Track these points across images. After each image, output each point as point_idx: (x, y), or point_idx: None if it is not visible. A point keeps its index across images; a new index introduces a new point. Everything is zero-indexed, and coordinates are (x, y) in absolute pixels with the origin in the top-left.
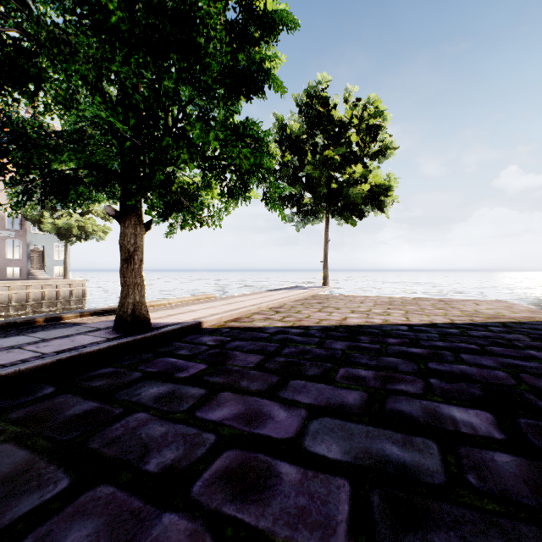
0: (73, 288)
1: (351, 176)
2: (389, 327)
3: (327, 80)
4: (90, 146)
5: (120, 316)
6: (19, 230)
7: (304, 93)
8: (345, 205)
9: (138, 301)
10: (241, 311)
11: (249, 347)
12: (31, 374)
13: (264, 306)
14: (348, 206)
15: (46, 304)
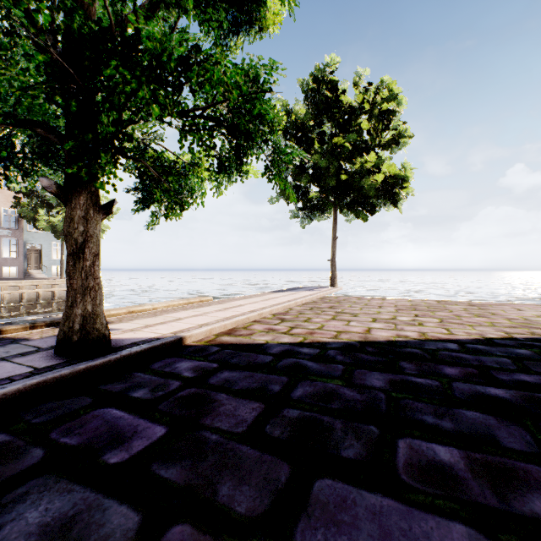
0: None
1: (362, 166)
2: (433, 344)
3: (335, 62)
4: None
5: (64, 333)
6: (16, 229)
7: (310, 77)
8: (354, 199)
9: (90, 311)
10: (238, 319)
11: (242, 384)
12: None
13: (267, 312)
14: (358, 199)
15: (40, 305)
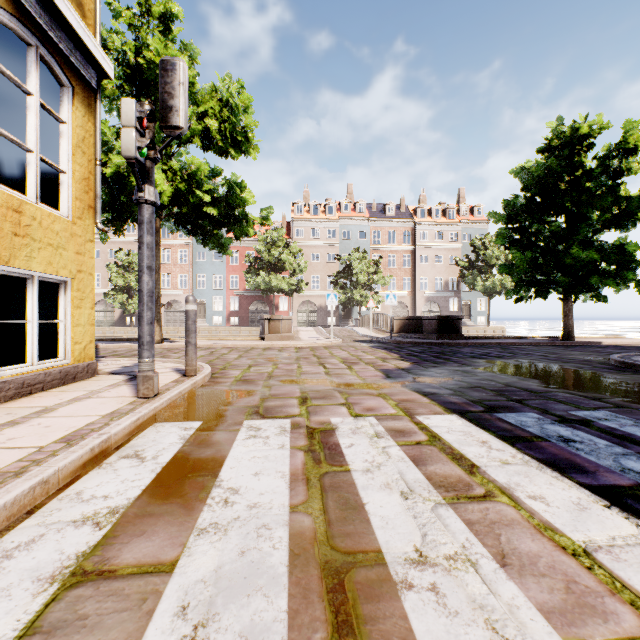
0: (495, 333)
1: None
2: None
3: None
4: (556, 284)
5: (562, 335)
6: (456, 291)
7: None
8: None
9: (570, 330)
10: (632, 341)
11: (618, 347)
12: (544, 344)
13: None
14: None
15: None
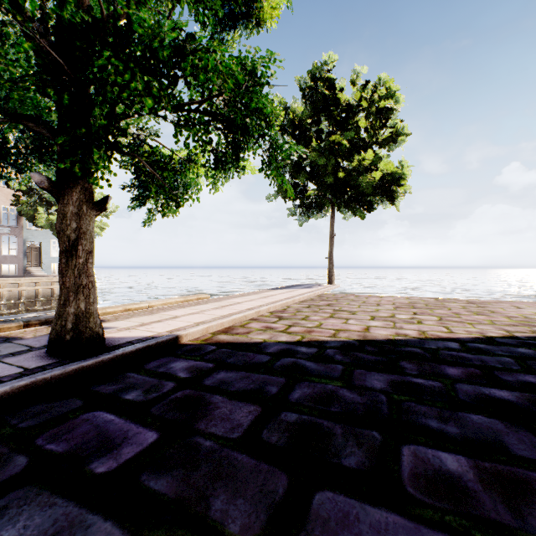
0: None
1: (360, 163)
2: (433, 343)
3: (333, 60)
4: None
5: (56, 332)
6: (15, 226)
7: (308, 75)
8: (351, 197)
9: (83, 310)
10: (235, 317)
11: (239, 385)
12: None
13: (264, 310)
14: (356, 197)
15: (39, 302)
